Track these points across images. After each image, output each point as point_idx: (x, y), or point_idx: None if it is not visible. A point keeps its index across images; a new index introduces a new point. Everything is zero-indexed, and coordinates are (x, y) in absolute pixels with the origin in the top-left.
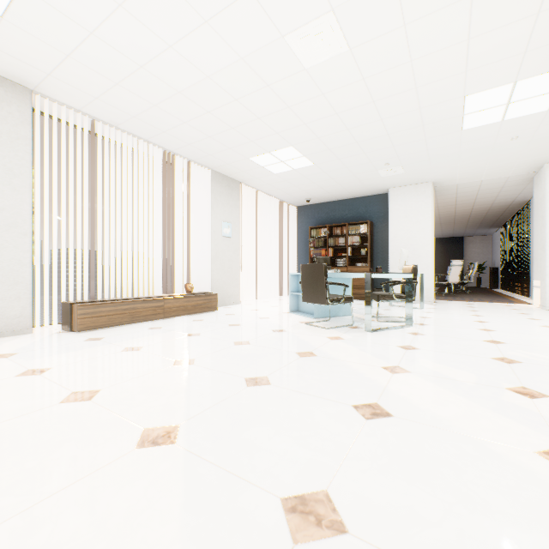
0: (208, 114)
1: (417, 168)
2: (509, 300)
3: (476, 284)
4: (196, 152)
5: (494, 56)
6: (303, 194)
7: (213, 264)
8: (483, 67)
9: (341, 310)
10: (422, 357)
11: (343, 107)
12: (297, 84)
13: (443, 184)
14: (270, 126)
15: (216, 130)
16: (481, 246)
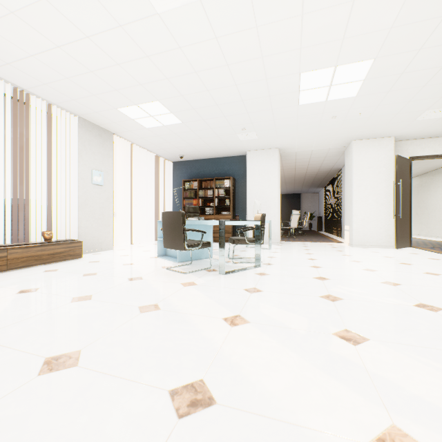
0: (58, 49)
1: (267, 135)
2: (330, 240)
3: (309, 228)
4: (56, 94)
5: (321, 37)
6: (176, 150)
7: (81, 211)
8: (313, 47)
9: (204, 253)
10: (263, 301)
11: (201, 66)
12: (152, 30)
13: (286, 151)
14: (132, 75)
15: (73, 71)
16: (312, 201)
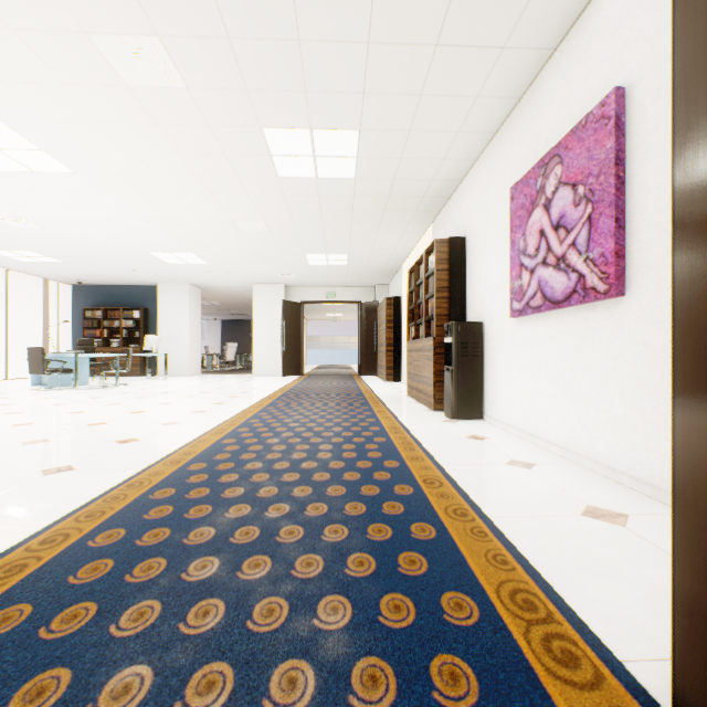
0: None
1: (165, 275)
2: None
3: None
4: None
5: (143, 244)
6: (71, 277)
7: None
8: (142, 245)
9: (80, 381)
10: (81, 395)
11: (63, 243)
12: (13, 230)
13: (202, 285)
14: (0, 240)
15: None
16: None
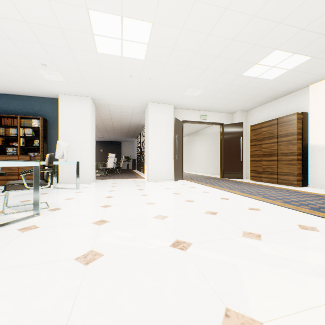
0: None
1: (75, 80)
2: (136, 176)
3: (127, 167)
4: None
5: None
6: None
7: None
8: None
9: None
10: None
11: None
12: None
13: (99, 102)
14: None
15: None
16: (129, 147)
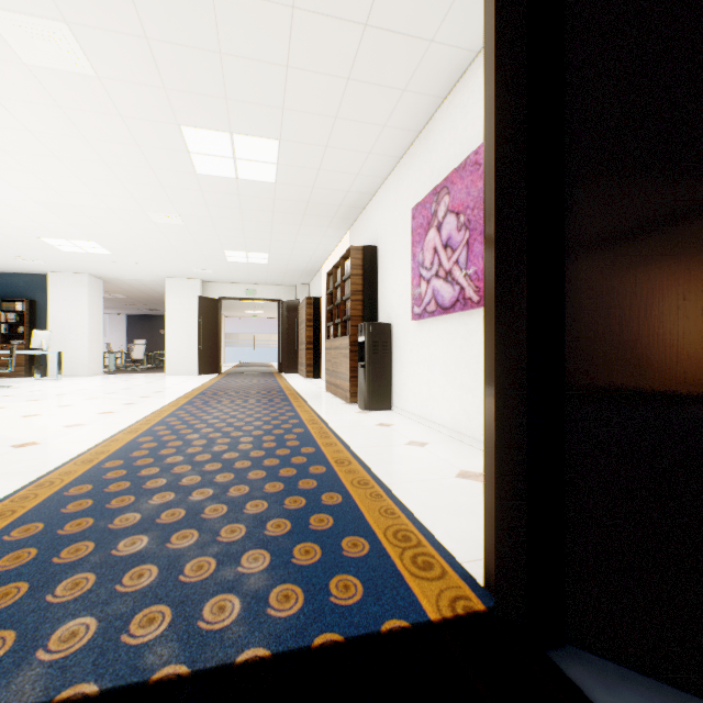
0: None
1: (59, 264)
2: None
3: None
4: None
5: (32, 228)
6: None
7: None
8: (31, 230)
9: None
10: None
11: None
12: None
13: (104, 277)
14: None
15: None
16: None
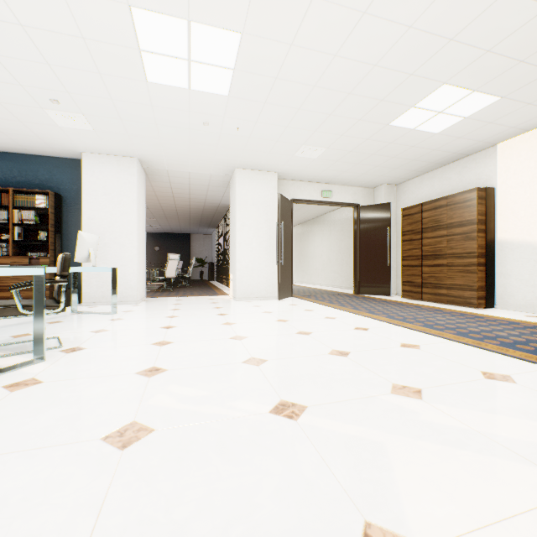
0: None
1: (110, 128)
2: (216, 292)
3: (200, 277)
4: None
5: None
6: None
7: None
8: None
9: None
10: None
11: None
12: None
13: (152, 166)
14: None
15: None
16: (204, 244)
